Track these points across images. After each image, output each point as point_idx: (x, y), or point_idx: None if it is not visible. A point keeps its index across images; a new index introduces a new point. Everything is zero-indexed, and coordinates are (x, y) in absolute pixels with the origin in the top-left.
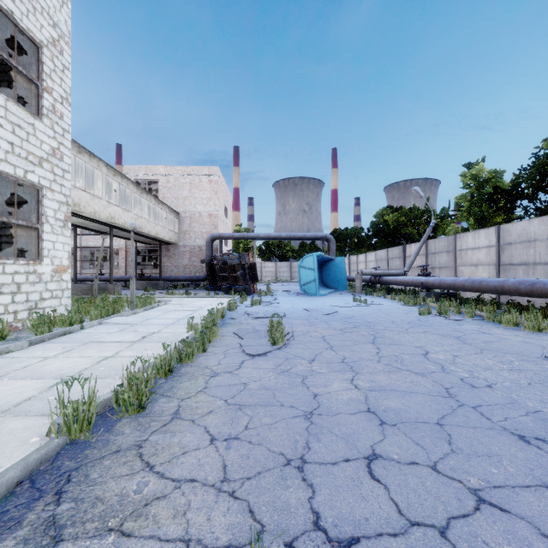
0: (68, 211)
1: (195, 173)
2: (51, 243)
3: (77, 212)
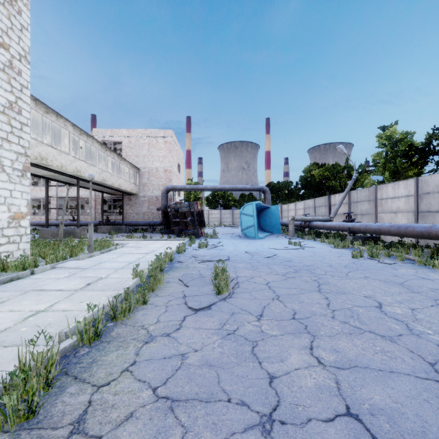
0: (26, 162)
1: (153, 135)
2: (8, 191)
3: (45, 166)
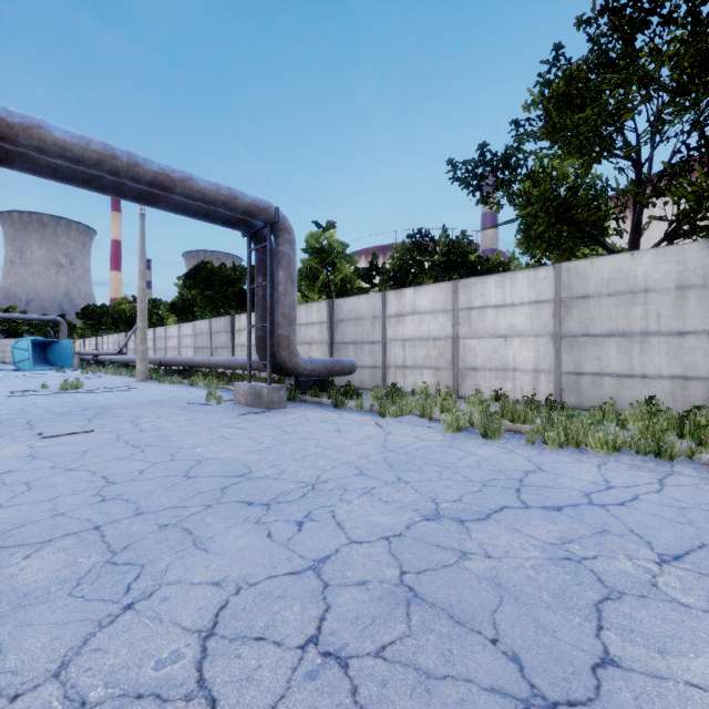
0: None
1: None
2: None
3: None
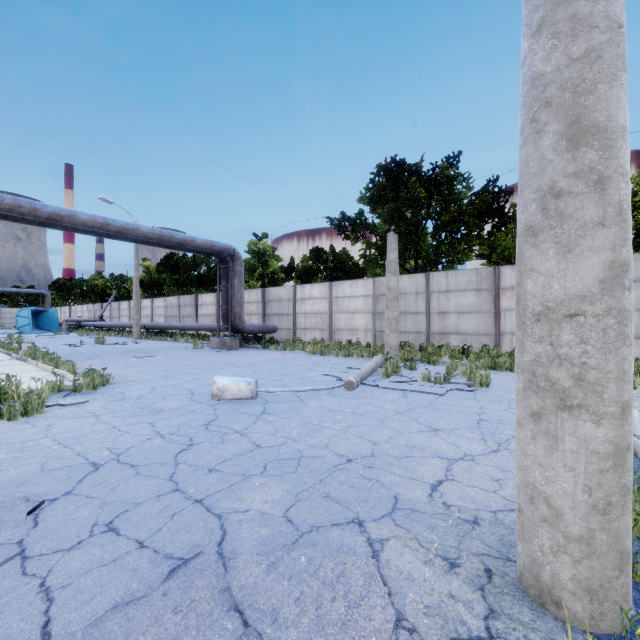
0: None
1: None
2: None
3: None
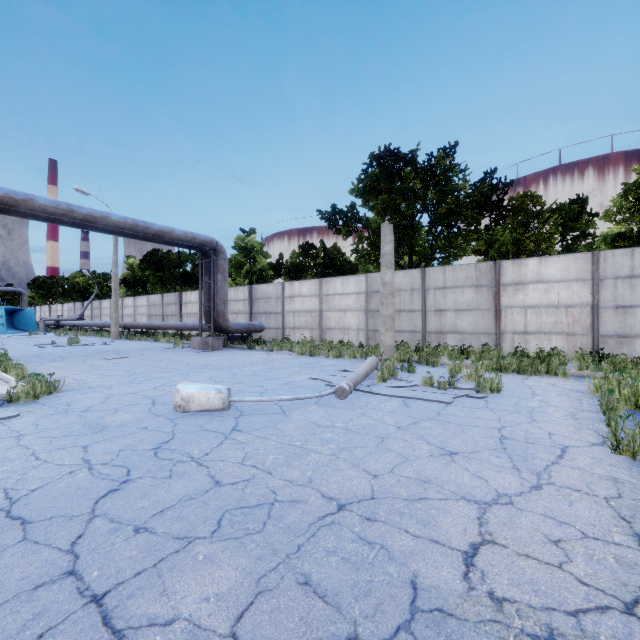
0: None
1: None
2: None
3: None
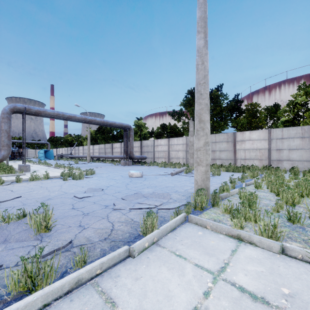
0: None
1: None
2: None
3: None
